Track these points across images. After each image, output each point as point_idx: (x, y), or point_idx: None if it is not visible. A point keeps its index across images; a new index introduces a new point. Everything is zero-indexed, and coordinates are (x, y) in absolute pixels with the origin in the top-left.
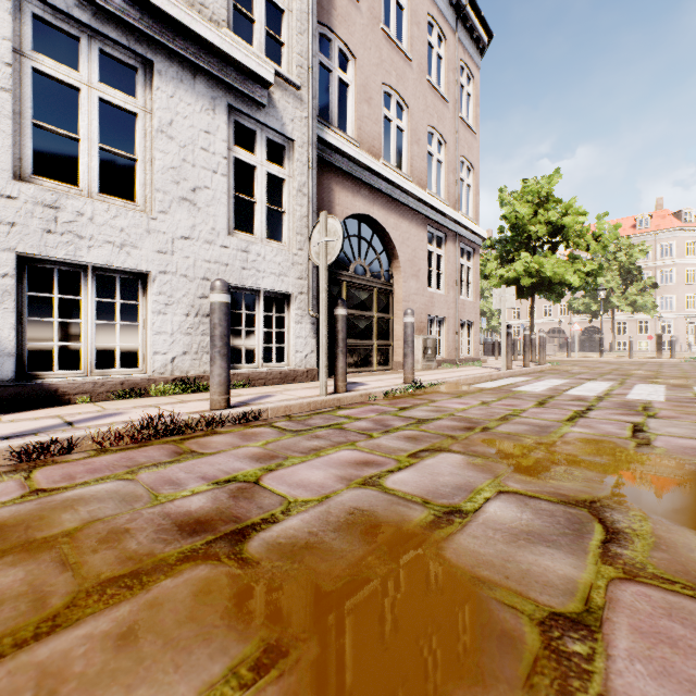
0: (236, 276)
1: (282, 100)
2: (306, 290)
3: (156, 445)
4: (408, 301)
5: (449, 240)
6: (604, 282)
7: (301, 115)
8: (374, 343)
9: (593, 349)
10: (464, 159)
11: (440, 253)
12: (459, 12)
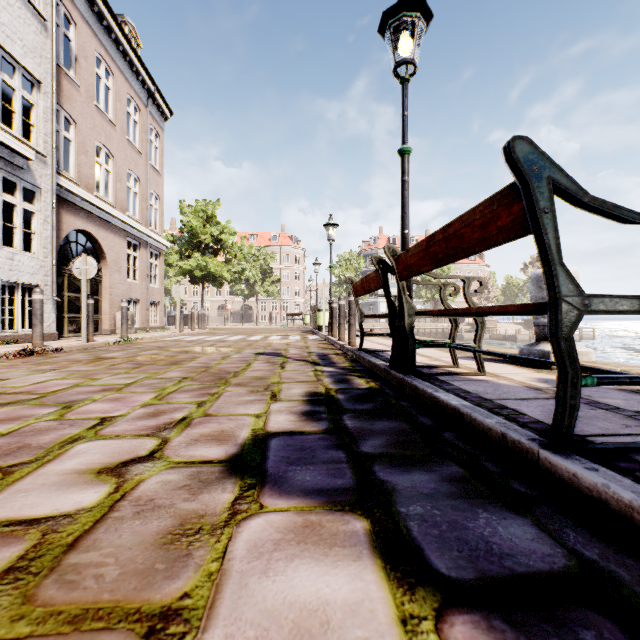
0: (6, 275)
1: (35, 164)
2: (50, 283)
3: (31, 357)
4: (114, 288)
5: (143, 247)
6: (252, 275)
7: (47, 173)
8: None
9: (248, 321)
10: (154, 191)
11: (137, 256)
12: (150, 94)
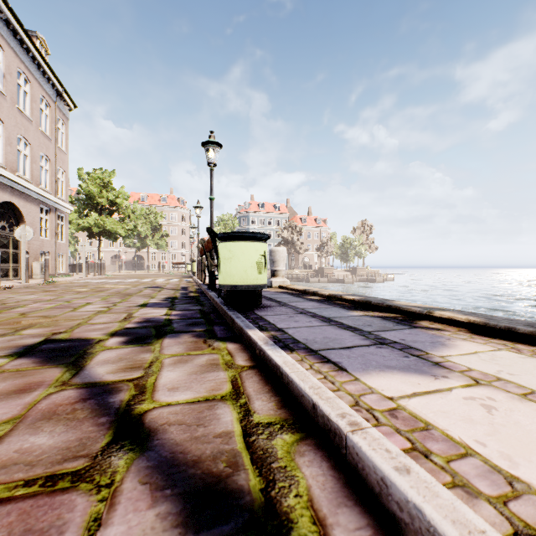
0: None
1: None
2: None
3: None
4: (31, 244)
5: (52, 212)
6: (143, 230)
7: None
8: (11, 265)
9: (139, 269)
10: (61, 167)
11: (47, 218)
12: (58, 93)
